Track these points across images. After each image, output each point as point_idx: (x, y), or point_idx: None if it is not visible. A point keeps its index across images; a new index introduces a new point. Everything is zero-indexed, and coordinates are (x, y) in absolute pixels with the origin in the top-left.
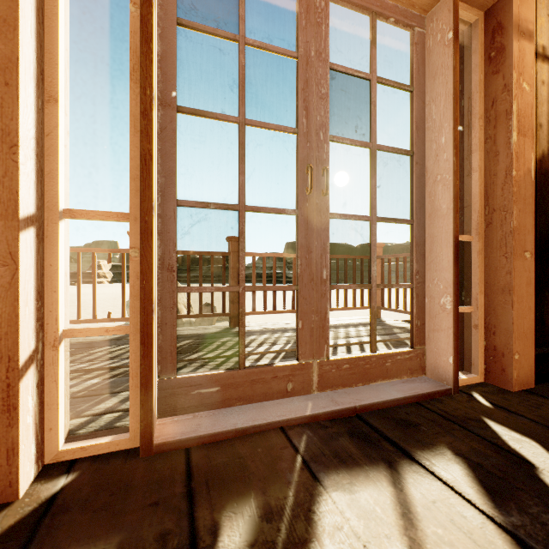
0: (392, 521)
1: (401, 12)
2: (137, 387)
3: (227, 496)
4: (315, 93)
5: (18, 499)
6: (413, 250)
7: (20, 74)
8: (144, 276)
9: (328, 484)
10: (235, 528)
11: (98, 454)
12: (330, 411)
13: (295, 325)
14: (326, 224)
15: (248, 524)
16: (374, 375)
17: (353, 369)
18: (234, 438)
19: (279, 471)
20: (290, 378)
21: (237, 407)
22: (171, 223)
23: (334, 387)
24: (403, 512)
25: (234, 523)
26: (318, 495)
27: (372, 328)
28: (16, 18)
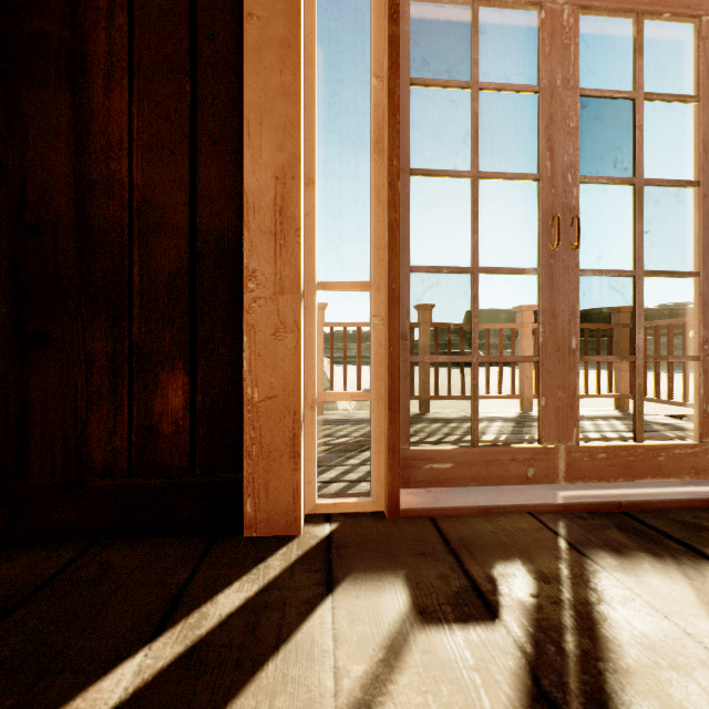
0: (695, 605)
1: (681, 2)
2: (380, 452)
3: (492, 558)
4: (561, 128)
5: (301, 534)
6: (698, 312)
7: (301, 167)
8: (391, 343)
9: (605, 565)
10: (512, 582)
11: (346, 512)
12: (587, 502)
13: (503, 414)
14: (575, 283)
15: (524, 581)
16: (640, 470)
17: (612, 460)
18: (477, 515)
19: (541, 547)
20: (531, 463)
21: (470, 487)
22: (405, 290)
23: (586, 479)
24: (708, 601)
25: (509, 579)
26: (596, 572)
27: (638, 411)
28: (299, 119)
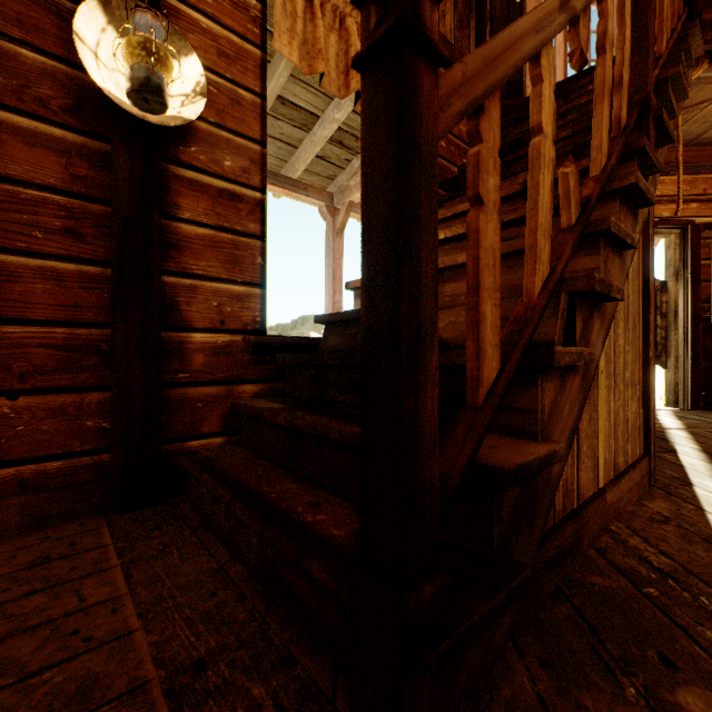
0: None
1: None
2: None
3: None
4: None
5: None
6: None
7: None
8: None
9: None
10: None
11: None
12: None
13: None
14: None
15: None
16: None
17: None
18: None
19: None
20: None
21: None
22: None
23: None
24: None
25: None
26: None
27: None
28: None
